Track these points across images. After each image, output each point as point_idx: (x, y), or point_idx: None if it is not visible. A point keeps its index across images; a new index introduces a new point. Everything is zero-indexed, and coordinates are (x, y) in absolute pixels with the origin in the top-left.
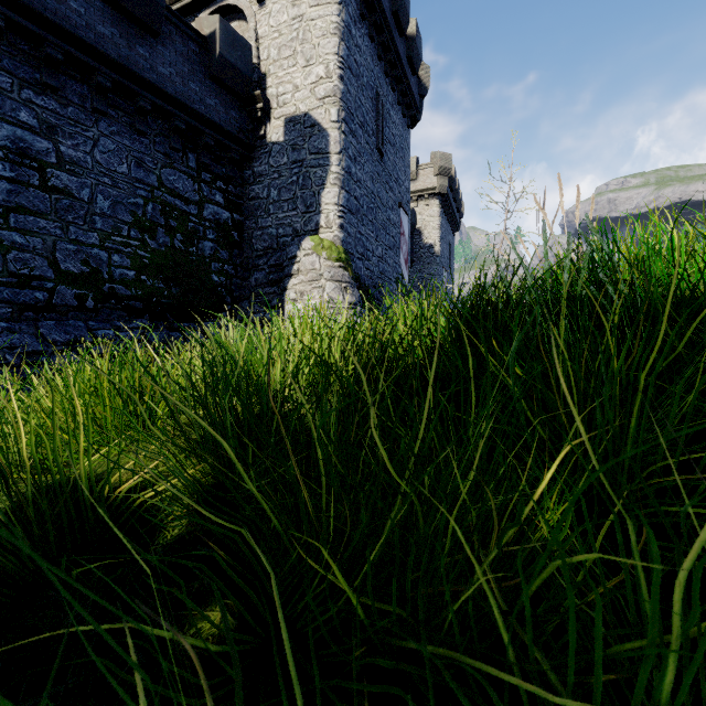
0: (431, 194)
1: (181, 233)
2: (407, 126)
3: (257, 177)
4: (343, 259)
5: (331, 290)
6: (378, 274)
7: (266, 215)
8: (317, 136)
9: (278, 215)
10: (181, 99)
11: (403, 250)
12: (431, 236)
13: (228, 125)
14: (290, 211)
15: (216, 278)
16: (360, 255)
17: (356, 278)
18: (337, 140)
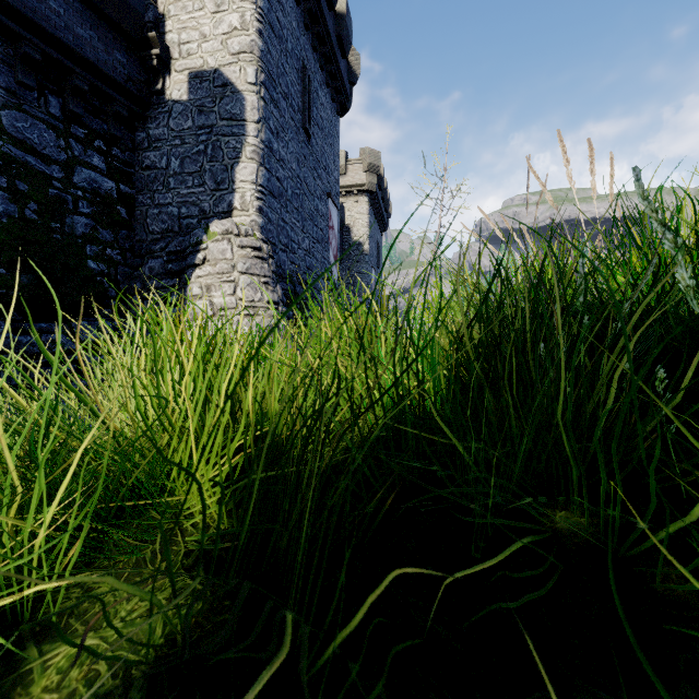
0: (360, 191)
1: (36, 201)
2: (336, 112)
3: (153, 141)
4: (262, 249)
5: (246, 286)
6: (305, 269)
7: (165, 190)
8: (230, 98)
9: (180, 191)
10: (33, 17)
11: (332, 245)
12: (360, 234)
13: (111, 68)
14: (196, 186)
15: (94, 265)
16: (283, 246)
17: (279, 272)
18: (254, 106)
